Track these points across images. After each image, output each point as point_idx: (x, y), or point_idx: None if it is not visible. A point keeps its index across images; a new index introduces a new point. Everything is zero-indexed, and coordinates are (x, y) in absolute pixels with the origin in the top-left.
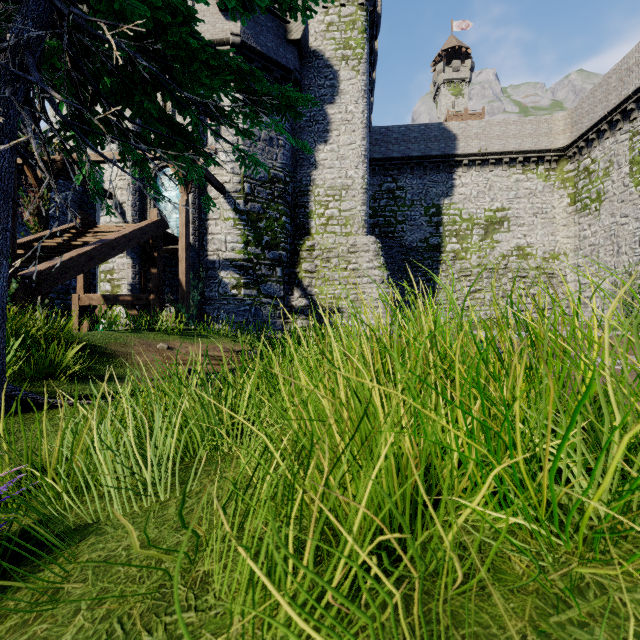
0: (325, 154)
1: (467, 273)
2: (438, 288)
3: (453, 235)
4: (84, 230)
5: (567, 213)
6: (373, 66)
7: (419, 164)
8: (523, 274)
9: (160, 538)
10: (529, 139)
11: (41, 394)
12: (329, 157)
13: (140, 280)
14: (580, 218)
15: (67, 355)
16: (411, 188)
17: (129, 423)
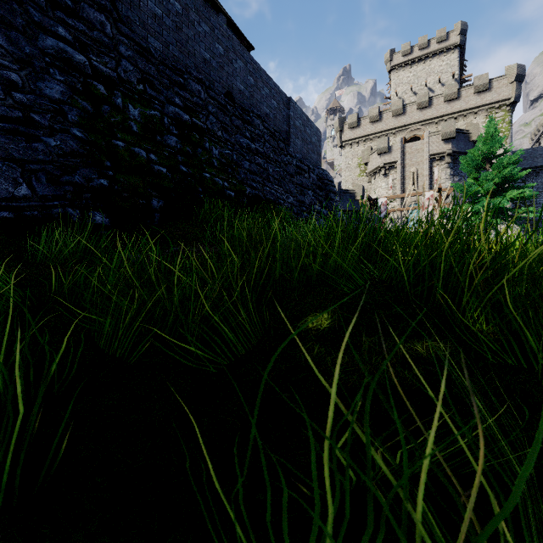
0: None
1: None
2: None
3: None
4: None
5: None
6: None
7: (542, 169)
8: None
9: None
10: None
11: None
12: None
13: None
14: None
15: None
16: (536, 185)
17: None
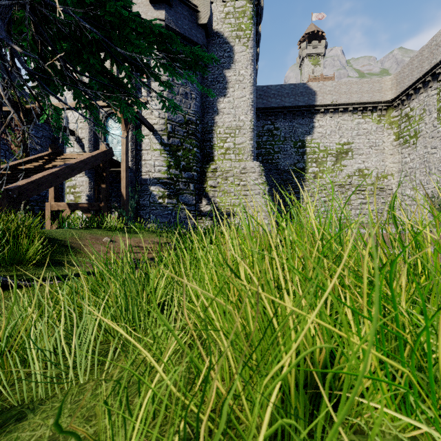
0: (224, 104)
1: (323, 188)
2: (303, 198)
3: (313, 161)
4: (54, 157)
5: (393, 146)
6: (258, 43)
7: (290, 112)
8: (362, 188)
9: (70, 429)
10: (366, 94)
11: (11, 277)
12: (227, 106)
13: (94, 192)
14: (402, 149)
15: (33, 247)
16: (284, 128)
17: (64, 307)
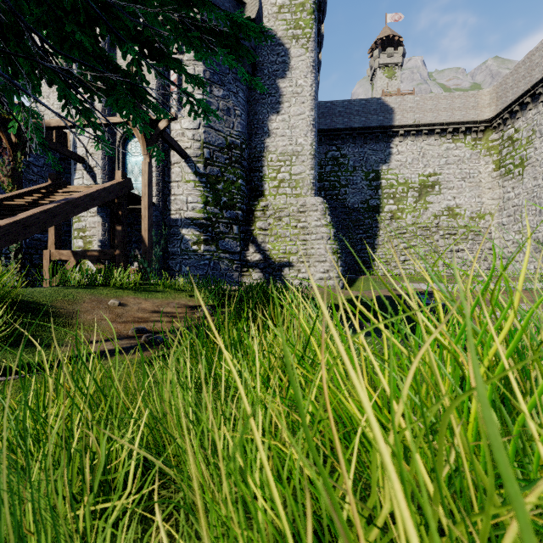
0: (277, 123)
1: (403, 231)
2: (377, 244)
3: (390, 197)
4: (53, 190)
5: (492, 177)
6: (319, 48)
7: (360, 134)
8: (453, 232)
9: None
10: (458, 112)
11: None
12: (281, 126)
13: (109, 237)
14: (504, 182)
15: None
16: (353, 156)
17: None
